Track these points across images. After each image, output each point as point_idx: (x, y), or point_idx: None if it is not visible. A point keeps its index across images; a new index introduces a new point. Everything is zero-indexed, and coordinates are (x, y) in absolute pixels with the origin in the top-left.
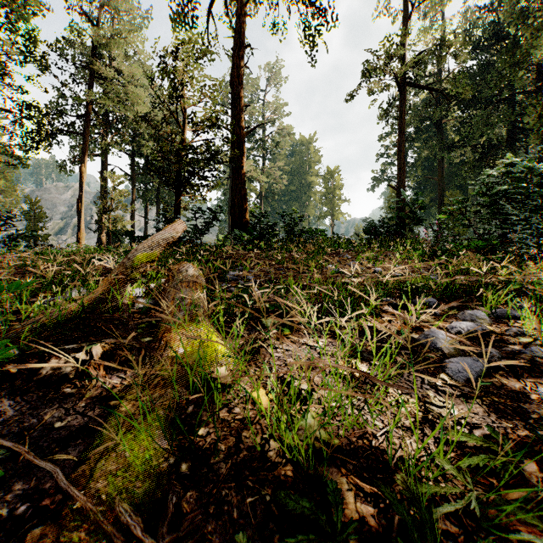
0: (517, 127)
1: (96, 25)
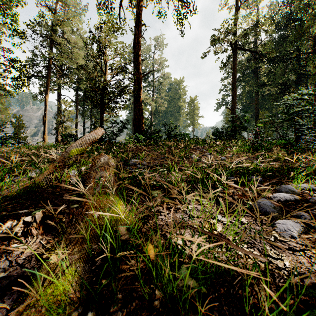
0: (302, 73)
1: (54, 13)
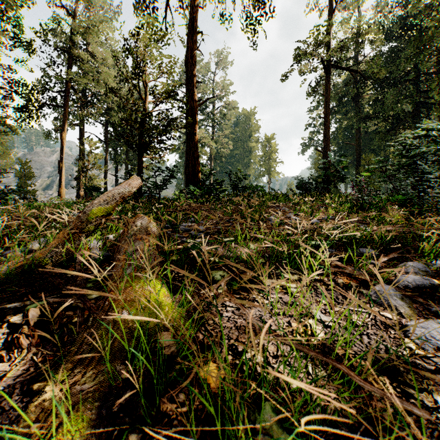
0: (421, 102)
1: (74, 16)
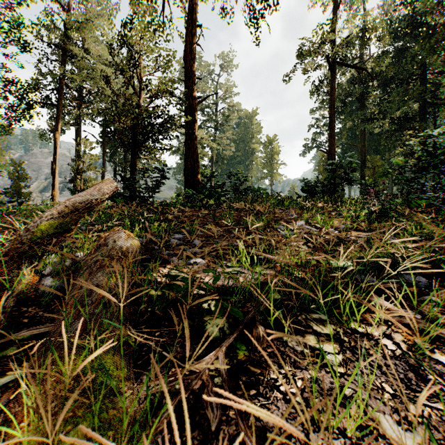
0: (428, 102)
1: (68, 10)
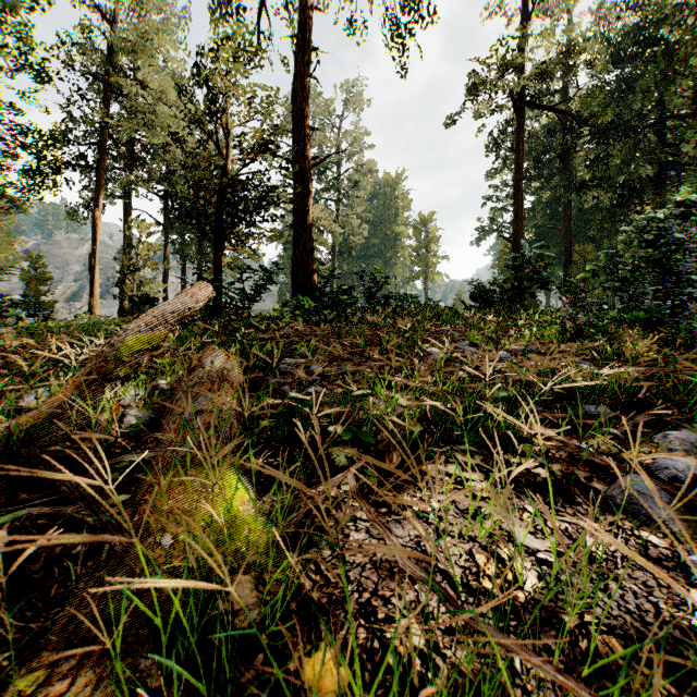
0: (669, 161)
1: (115, 24)
